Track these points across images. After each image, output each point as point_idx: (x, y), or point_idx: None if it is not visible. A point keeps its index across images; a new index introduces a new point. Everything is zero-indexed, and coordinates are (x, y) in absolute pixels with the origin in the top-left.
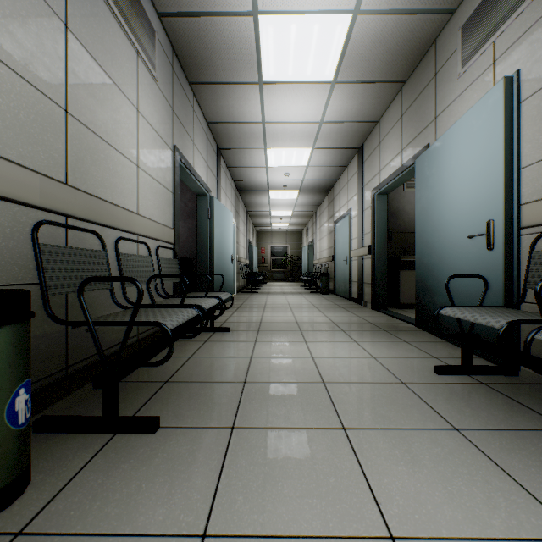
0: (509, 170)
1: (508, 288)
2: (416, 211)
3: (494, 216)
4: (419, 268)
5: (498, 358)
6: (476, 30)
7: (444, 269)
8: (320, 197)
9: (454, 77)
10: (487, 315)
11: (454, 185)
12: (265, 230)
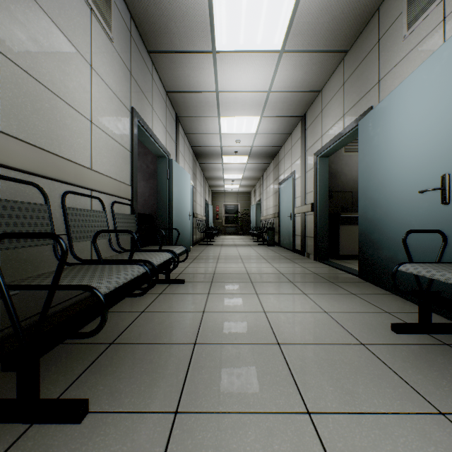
0: None
1: None
2: (359, 169)
3: (450, 170)
4: (363, 223)
5: None
6: None
7: (390, 224)
8: (267, 162)
9: (399, 40)
10: None
11: (401, 142)
12: (219, 191)
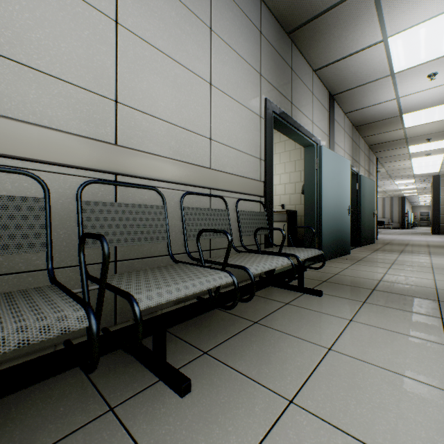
0: None
1: None
2: None
3: None
4: None
5: None
6: None
7: None
8: None
9: None
10: None
11: None
12: (416, 205)
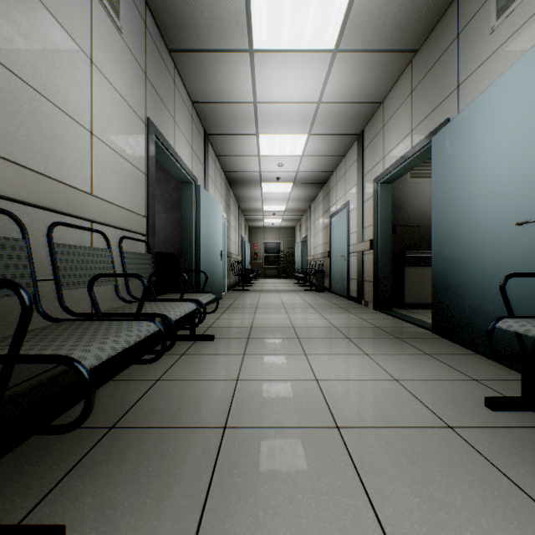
0: None
1: None
2: (432, 197)
3: None
4: (437, 265)
5: None
6: None
7: (474, 266)
8: (315, 191)
9: (485, 33)
10: None
11: (491, 160)
12: (258, 226)
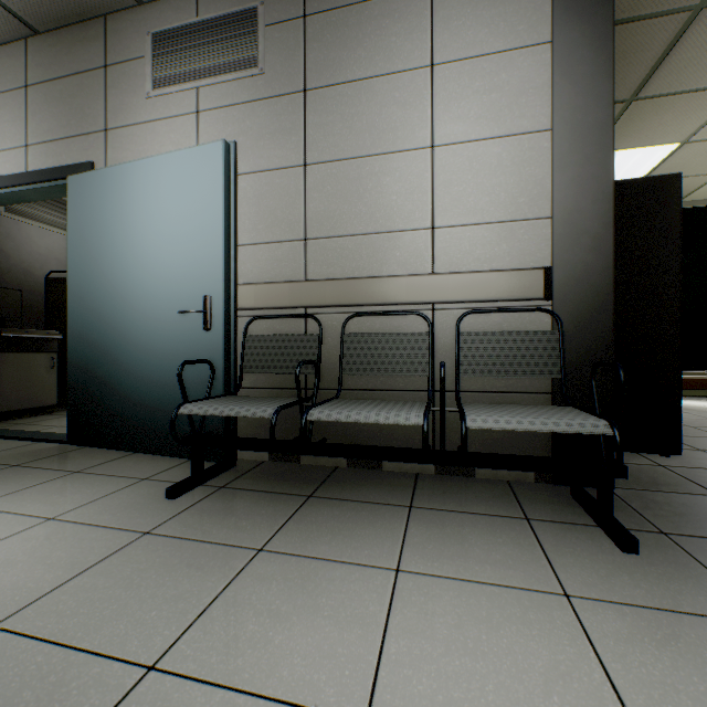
0: (228, 245)
1: (228, 374)
2: (71, 258)
3: (213, 292)
4: (79, 351)
5: (218, 454)
6: (175, 56)
7: (133, 353)
8: None
9: (141, 92)
10: (247, 406)
11: (152, 239)
12: None
